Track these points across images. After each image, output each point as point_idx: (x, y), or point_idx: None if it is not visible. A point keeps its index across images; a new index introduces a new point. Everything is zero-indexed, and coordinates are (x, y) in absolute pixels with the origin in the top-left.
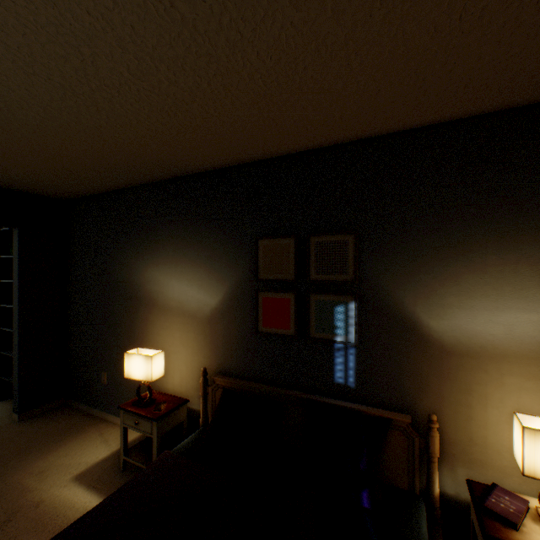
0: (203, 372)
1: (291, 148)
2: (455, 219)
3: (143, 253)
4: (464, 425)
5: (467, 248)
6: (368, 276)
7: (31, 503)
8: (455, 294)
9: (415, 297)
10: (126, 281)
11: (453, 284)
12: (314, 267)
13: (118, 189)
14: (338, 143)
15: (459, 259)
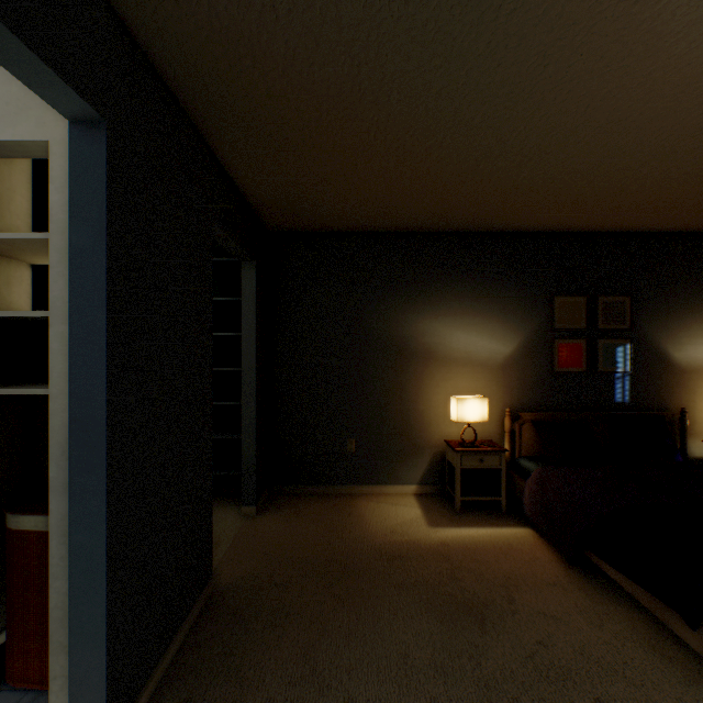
0: (509, 412)
1: (591, 229)
2: (686, 292)
3: (414, 304)
4: (691, 413)
5: (693, 309)
6: (637, 326)
7: (436, 545)
8: (686, 336)
9: (665, 339)
10: (389, 334)
11: (686, 330)
12: (601, 319)
13: (375, 232)
14: (618, 232)
15: (688, 315)
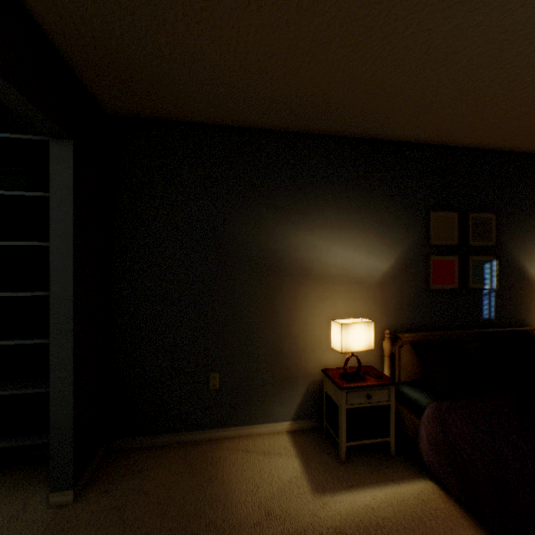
0: (389, 334)
1: (465, 142)
2: None
3: (288, 214)
4: None
5: None
6: (501, 243)
7: None
8: None
9: (524, 256)
10: (259, 247)
11: None
12: (471, 235)
13: (243, 126)
14: (485, 149)
15: None
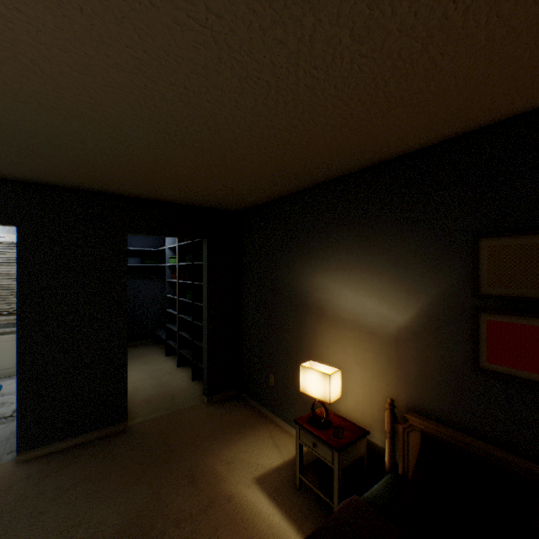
0: (389, 404)
1: None
2: None
3: (310, 259)
4: None
5: None
6: None
7: (224, 494)
8: None
9: None
10: (293, 287)
11: None
12: None
13: (284, 195)
14: None
15: None
